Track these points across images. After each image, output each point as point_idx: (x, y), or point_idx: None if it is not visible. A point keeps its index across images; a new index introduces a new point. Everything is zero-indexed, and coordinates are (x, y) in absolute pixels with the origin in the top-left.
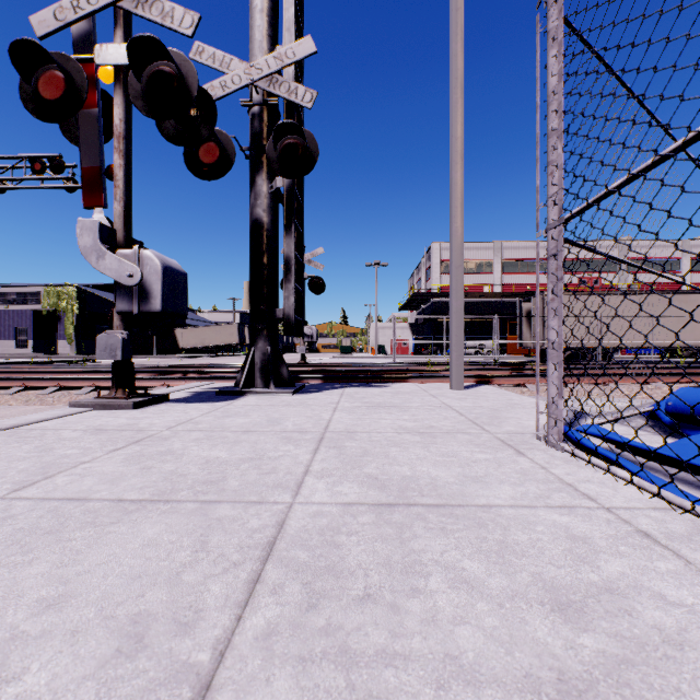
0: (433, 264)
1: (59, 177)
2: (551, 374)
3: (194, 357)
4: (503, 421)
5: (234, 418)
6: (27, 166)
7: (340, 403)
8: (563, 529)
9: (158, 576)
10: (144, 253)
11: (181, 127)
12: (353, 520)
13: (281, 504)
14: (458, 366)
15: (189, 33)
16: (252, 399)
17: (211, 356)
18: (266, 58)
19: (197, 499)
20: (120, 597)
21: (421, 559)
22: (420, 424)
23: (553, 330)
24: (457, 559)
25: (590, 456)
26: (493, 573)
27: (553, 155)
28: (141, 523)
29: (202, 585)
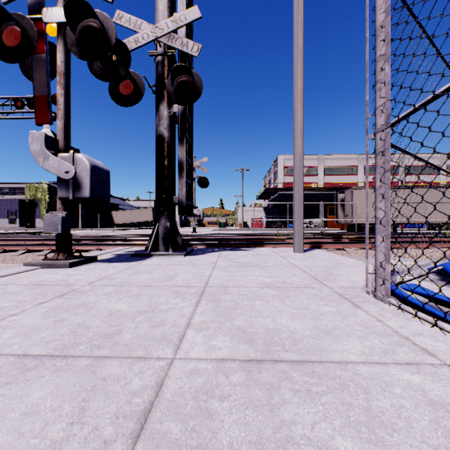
0: (279, 169)
1: (33, 111)
2: (379, 244)
3: (124, 229)
4: (336, 277)
5: (140, 275)
6: (13, 104)
7: (218, 262)
8: (420, 392)
9: None
10: (77, 156)
11: (105, 68)
12: (226, 379)
13: (163, 360)
14: (299, 236)
15: None
16: (155, 260)
17: (135, 228)
18: (166, 21)
19: (91, 354)
20: None
21: (293, 435)
22: (276, 280)
23: (381, 210)
24: (329, 435)
25: (416, 311)
26: None
27: (381, 75)
28: (32, 383)
29: None
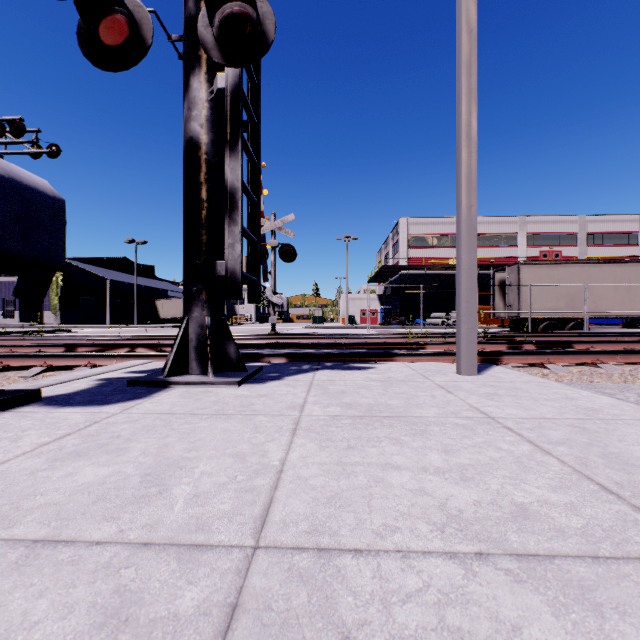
0: (401, 238)
1: (20, 141)
2: None
3: (172, 326)
4: None
5: (84, 462)
6: None
7: (306, 406)
8: None
9: None
10: None
11: None
12: None
13: None
14: (470, 343)
15: None
16: (171, 397)
17: None
18: None
19: None
20: None
21: None
22: (488, 498)
23: None
24: None
25: None
26: None
27: None
28: None
29: None
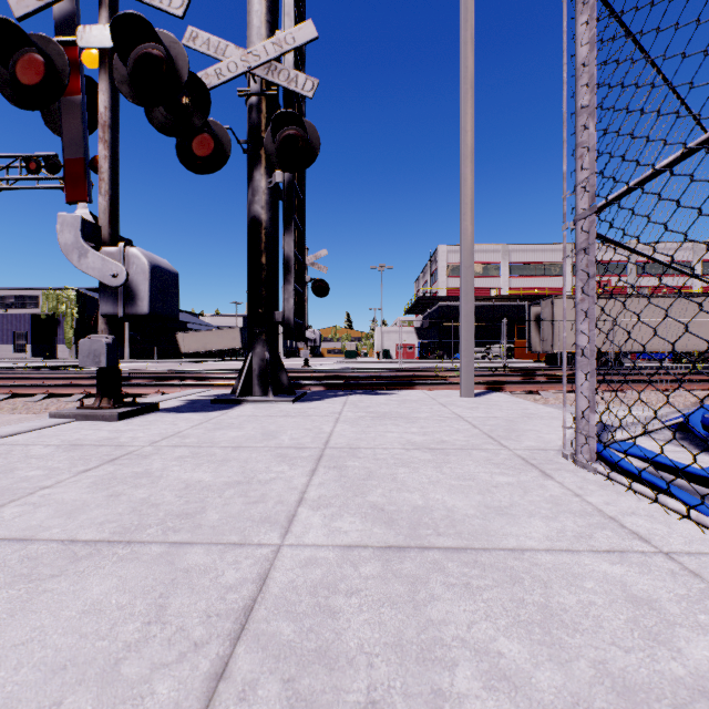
0: (439, 267)
1: (55, 177)
2: (581, 384)
3: (195, 361)
4: (521, 435)
5: (226, 431)
6: (23, 166)
7: (343, 412)
8: (619, 587)
9: (88, 668)
10: (131, 251)
11: (171, 116)
12: (354, 571)
13: (266, 547)
14: (469, 373)
15: (180, 13)
16: (248, 409)
17: (213, 360)
18: (264, 44)
19: (165, 539)
20: (27, 707)
21: (442, 636)
22: (430, 439)
23: (584, 335)
24: (490, 636)
25: (631, 481)
26: (541, 662)
27: (584, 136)
28: (89, 576)
29: (146, 684)
